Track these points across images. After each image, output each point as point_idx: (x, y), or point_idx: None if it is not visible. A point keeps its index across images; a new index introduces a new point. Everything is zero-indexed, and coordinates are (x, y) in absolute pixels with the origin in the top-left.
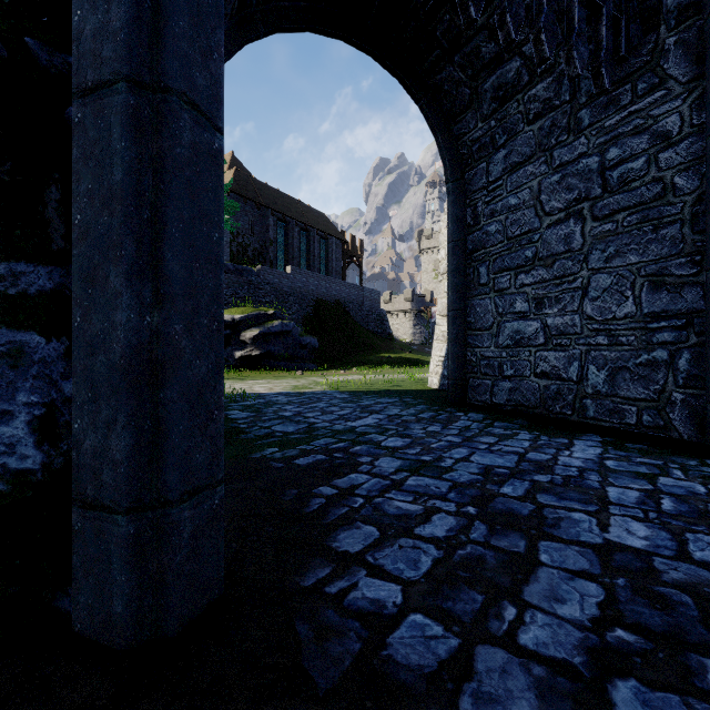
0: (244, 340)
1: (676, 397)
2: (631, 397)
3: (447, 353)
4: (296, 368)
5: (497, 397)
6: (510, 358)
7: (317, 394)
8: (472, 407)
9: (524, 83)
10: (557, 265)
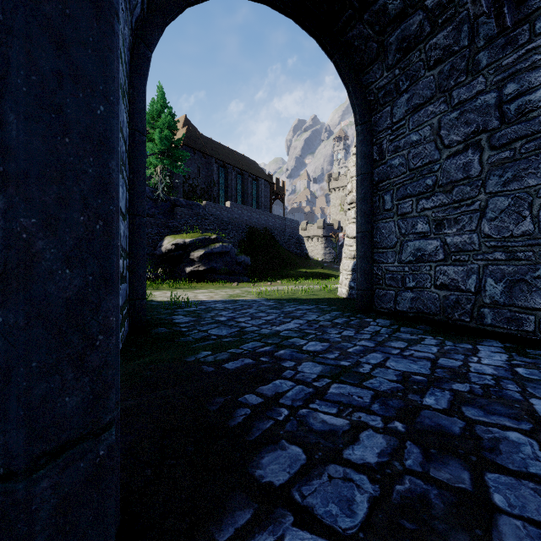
0: (193, 258)
1: None
2: (529, 307)
3: (356, 268)
4: (233, 281)
5: (400, 305)
6: (412, 272)
7: (248, 301)
8: (378, 314)
9: (425, 34)
10: (456, 191)
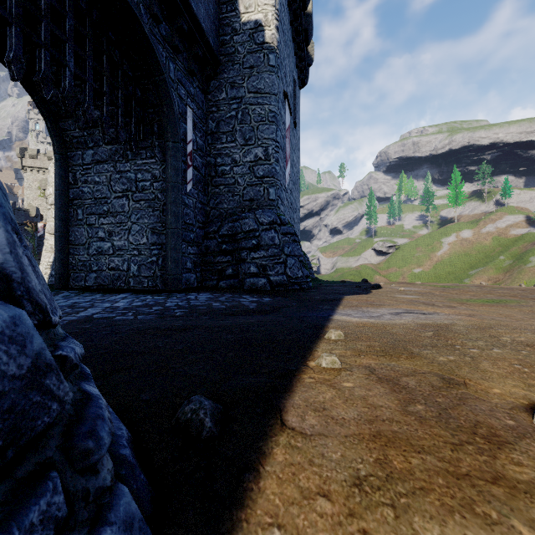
0: None
1: (158, 274)
2: (146, 276)
3: (55, 258)
4: None
5: (89, 282)
6: (96, 261)
7: None
8: (72, 289)
9: None
10: (119, 217)
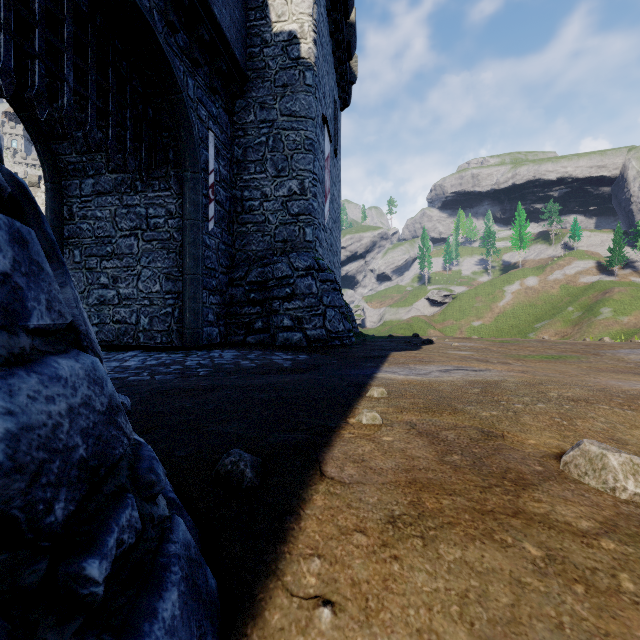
0: None
1: (174, 328)
2: (159, 330)
3: None
4: None
5: None
6: (98, 312)
7: None
8: None
9: None
10: (125, 260)
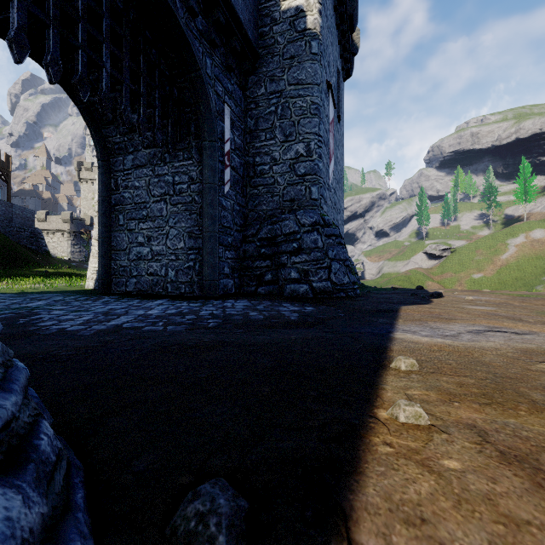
0: None
1: (195, 280)
2: (183, 281)
3: (99, 263)
4: None
5: (129, 287)
6: (136, 266)
7: None
8: (114, 294)
9: None
10: (157, 222)
